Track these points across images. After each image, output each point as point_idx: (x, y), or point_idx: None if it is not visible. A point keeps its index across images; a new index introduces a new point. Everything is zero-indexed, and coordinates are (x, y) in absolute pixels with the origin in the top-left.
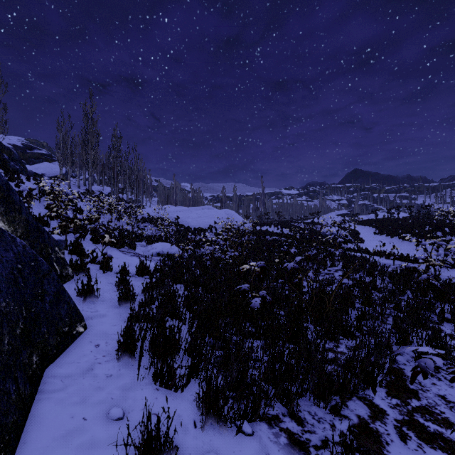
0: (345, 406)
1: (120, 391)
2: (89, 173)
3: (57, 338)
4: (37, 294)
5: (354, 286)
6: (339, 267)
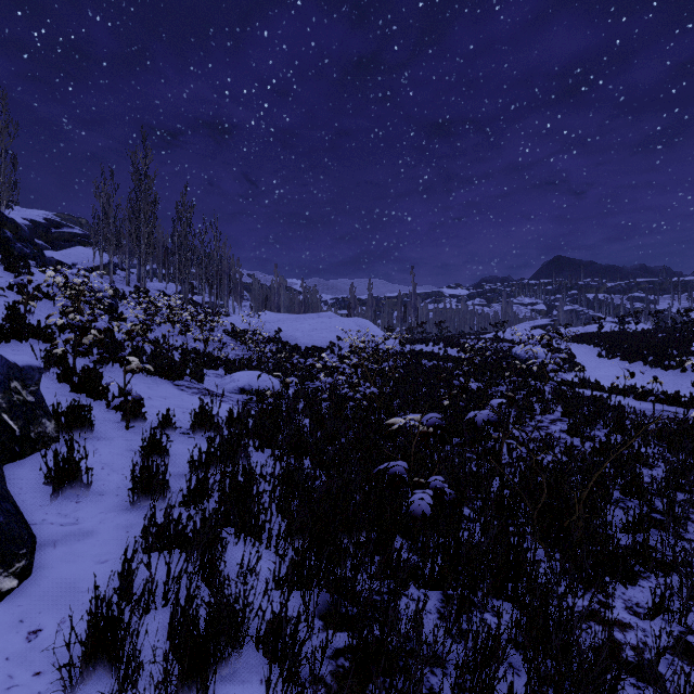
0: None
1: None
2: (141, 260)
3: None
4: None
5: (595, 452)
6: (556, 415)
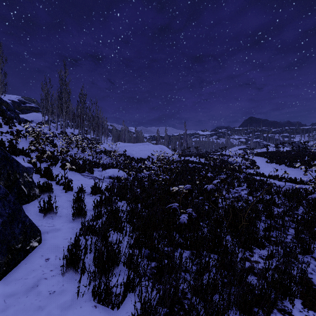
0: None
1: (59, 310)
2: (63, 119)
3: (8, 255)
4: None
5: (257, 202)
6: (244, 187)
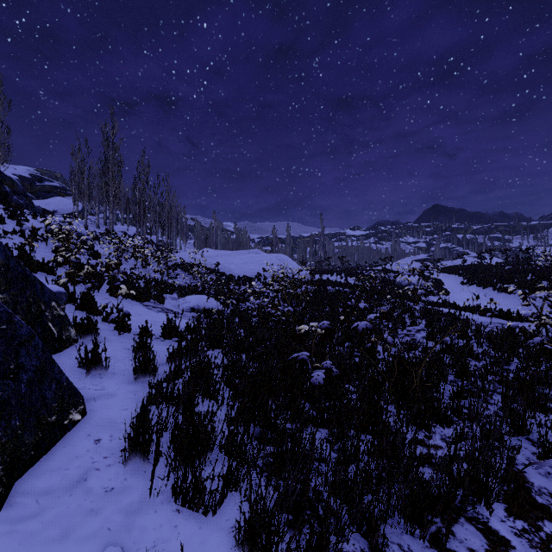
0: (451, 533)
1: (122, 516)
2: (109, 209)
3: (38, 432)
4: (7, 371)
5: (443, 351)
6: (421, 326)
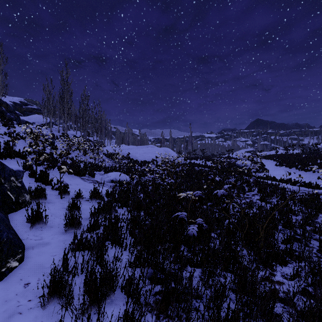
0: None
1: None
2: (65, 121)
3: None
4: None
5: (272, 209)
6: (255, 192)
